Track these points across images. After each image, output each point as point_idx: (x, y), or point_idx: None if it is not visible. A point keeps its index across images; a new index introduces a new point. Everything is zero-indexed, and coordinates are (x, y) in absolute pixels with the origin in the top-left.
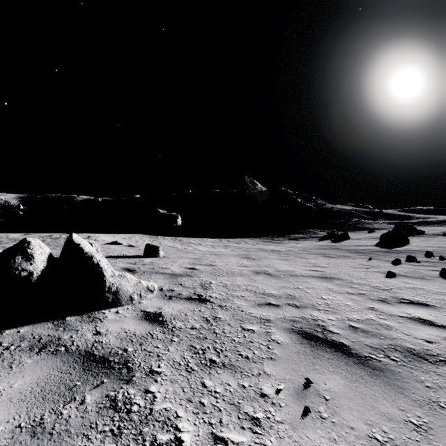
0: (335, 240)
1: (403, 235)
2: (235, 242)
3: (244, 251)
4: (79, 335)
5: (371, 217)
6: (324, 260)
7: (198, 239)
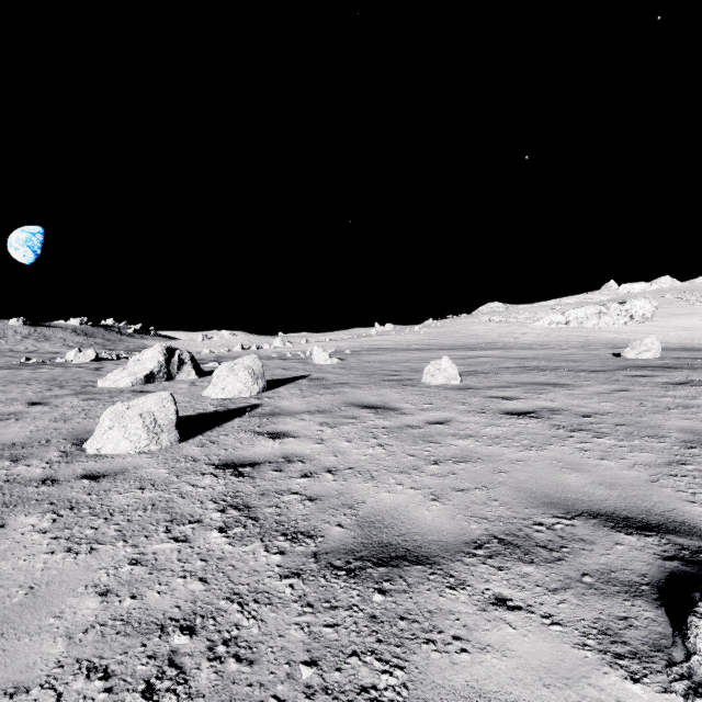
0: None
1: None
2: None
3: None
4: None
5: None
6: None
7: None
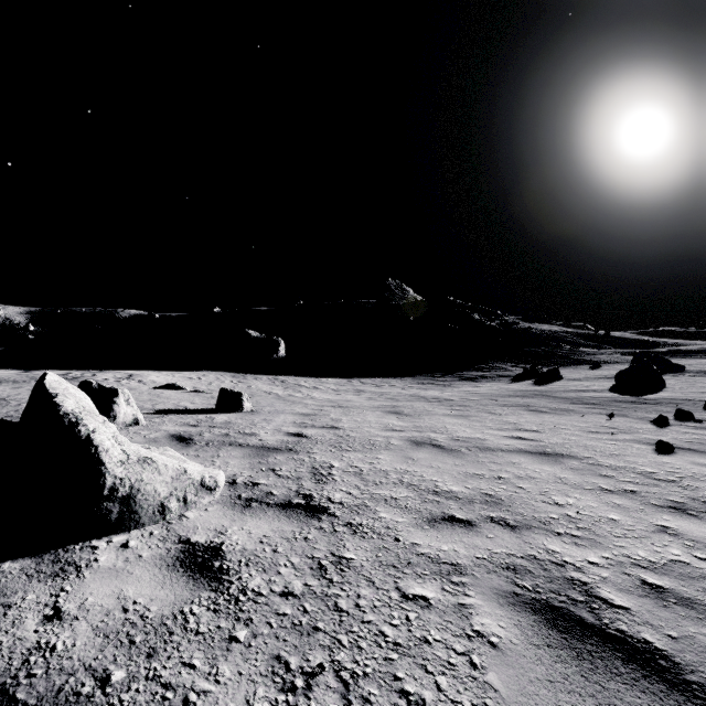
0: (539, 380)
1: (656, 372)
2: (373, 385)
3: (390, 401)
4: (6, 623)
5: (592, 343)
6: (531, 417)
7: (313, 379)
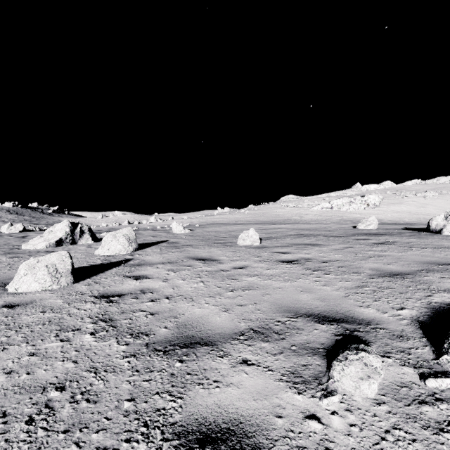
0: None
1: None
2: None
3: None
4: None
5: None
6: None
7: None
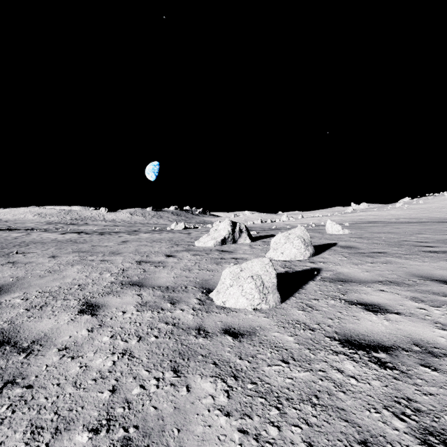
0: None
1: None
2: None
3: None
4: None
5: None
6: None
7: None
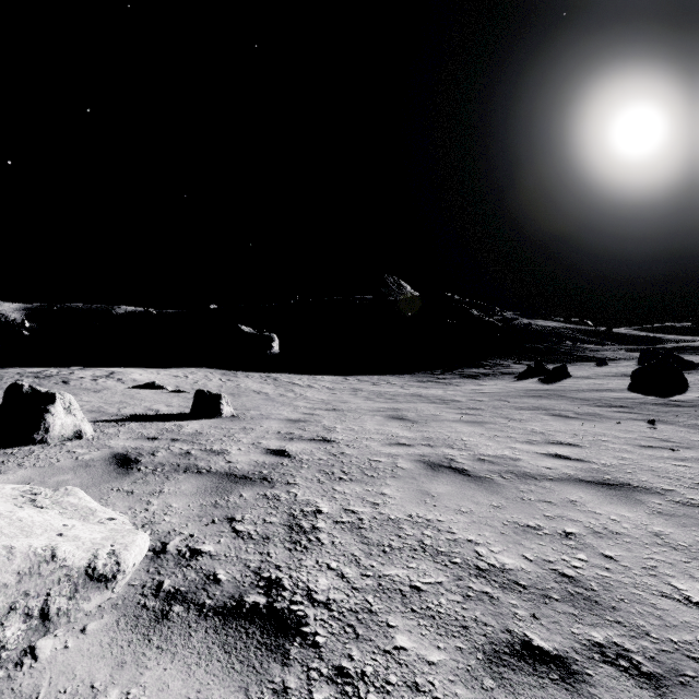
0: (545, 378)
1: (677, 370)
2: (370, 383)
3: (390, 402)
4: None
5: (594, 339)
6: (558, 424)
7: (308, 377)
